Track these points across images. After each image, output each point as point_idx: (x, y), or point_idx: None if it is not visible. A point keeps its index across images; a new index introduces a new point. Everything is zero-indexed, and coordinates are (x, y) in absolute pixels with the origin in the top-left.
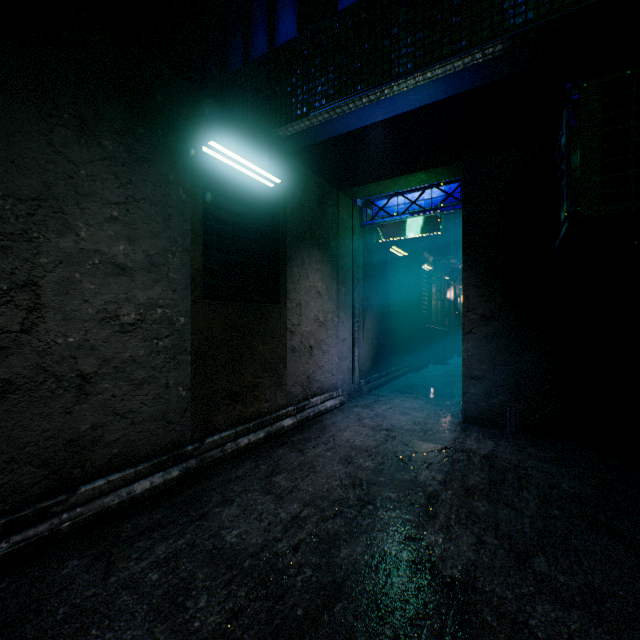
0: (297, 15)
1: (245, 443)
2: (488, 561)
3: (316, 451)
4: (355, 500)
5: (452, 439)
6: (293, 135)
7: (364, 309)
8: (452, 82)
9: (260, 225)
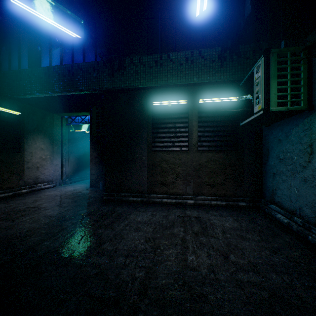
0: (28, 61)
1: (3, 196)
2: (53, 205)
3: (30, 196)
4: (32, 202)
5: (80, 191)
6: None
7: (69, 154)
8: None
9: (12, 127)
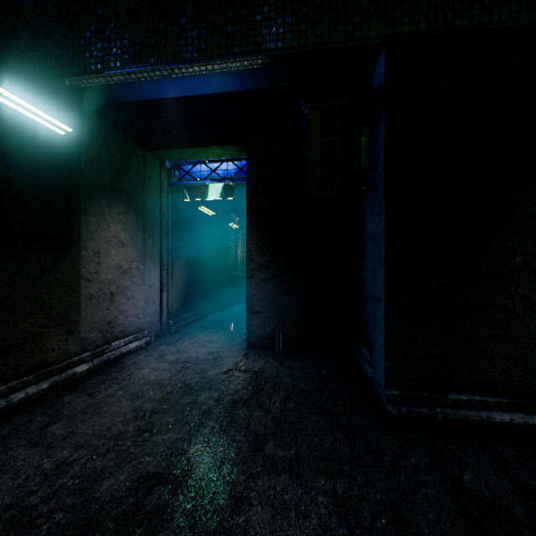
0: None
1: (21, 397)
2: (234, 456)
3: (107, 392)
4: (134, 431)
5: (235, 362)
6: (97, 89)
7: (173, 258)
8: (238, 80)
9: (46, 171)
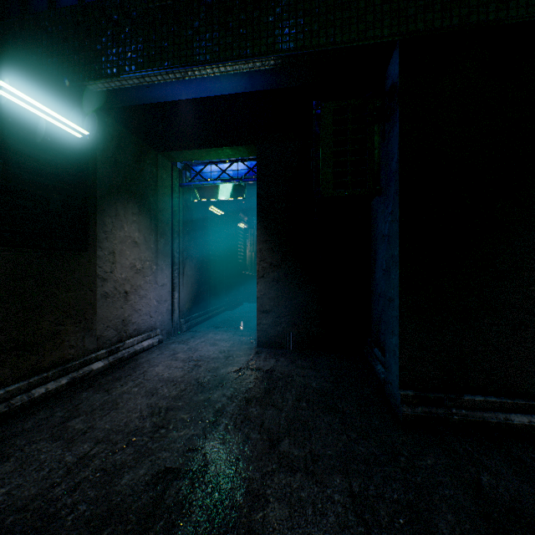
0: None
1: (41, 393)
2: (249, 453)
3: (123, 389)
4: (150, 427)
5: (247, 361)
6: (111, 92)
7: (184, 258)
8: (249, 81)
9: (64, 173)
